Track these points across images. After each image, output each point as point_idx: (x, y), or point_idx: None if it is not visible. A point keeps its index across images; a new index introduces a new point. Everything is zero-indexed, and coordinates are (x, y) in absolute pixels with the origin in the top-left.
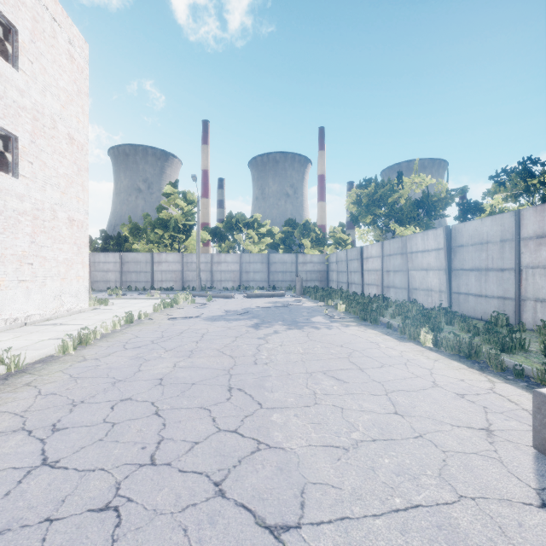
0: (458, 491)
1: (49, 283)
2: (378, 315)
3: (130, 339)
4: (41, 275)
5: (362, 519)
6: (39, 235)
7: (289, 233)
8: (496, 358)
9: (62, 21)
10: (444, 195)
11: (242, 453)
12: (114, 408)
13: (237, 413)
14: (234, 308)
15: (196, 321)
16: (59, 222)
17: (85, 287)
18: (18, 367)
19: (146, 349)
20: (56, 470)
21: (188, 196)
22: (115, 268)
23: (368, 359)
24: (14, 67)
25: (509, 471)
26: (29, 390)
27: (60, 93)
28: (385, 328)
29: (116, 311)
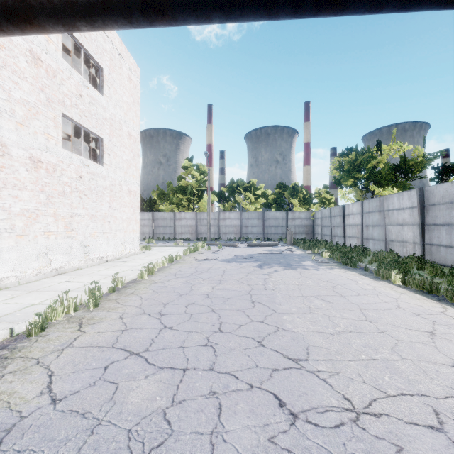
0: (402, 356)
1: (118, 234)
2: (357, 261)
3: (177, 272)
4: (114, 228)
5: (342, 361)
6: (113, 202)
7: (280, 194)
8: (452, 293)
9: (125, 56)
10: (421, 159)
11: (269, 331)
12: (187, 307)
13: (261, 314)
14: (240, 254)
15: (216, 262)
16: (123, 192)
17: (137, 237)
18: (121, 284)
19: (190, 278)
20: (173, 330)
21: (200, 168)
22: (149, 223)
23: (347, 290)
24: (100, 93)
25: (439, 351)
26: (135, 296)
27: (124, 105)
28: (362, 270)
29: (158, 254)
